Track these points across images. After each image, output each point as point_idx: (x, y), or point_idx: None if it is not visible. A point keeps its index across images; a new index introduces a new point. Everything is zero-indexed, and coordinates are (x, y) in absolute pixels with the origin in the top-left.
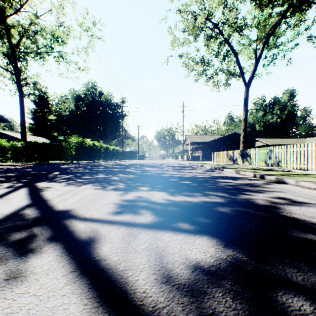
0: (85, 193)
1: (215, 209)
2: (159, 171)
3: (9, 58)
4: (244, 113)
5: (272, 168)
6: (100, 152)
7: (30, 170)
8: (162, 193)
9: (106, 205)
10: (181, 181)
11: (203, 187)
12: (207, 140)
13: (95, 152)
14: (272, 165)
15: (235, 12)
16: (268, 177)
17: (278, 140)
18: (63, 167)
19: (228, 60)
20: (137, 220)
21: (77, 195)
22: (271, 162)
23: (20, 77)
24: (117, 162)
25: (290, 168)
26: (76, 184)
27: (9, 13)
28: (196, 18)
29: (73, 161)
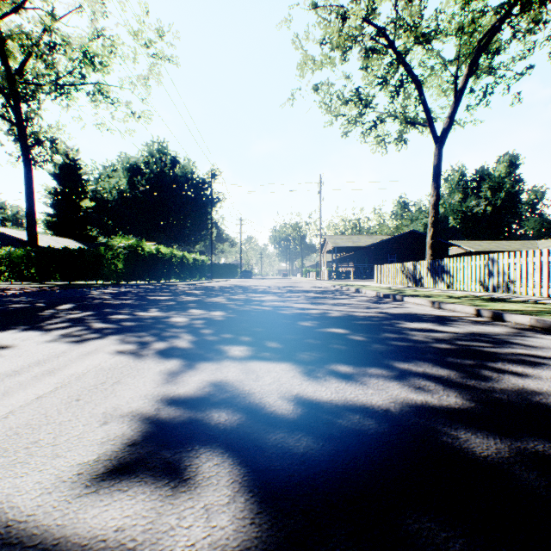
0: (76, 369)
1: (459, 450)
2: (276, 302)
3: (6, 95)
4: (433, 194)
5: (500, 296)
6: (171, 265)
7: (20, 300)
8: (281, 367)
9: (102, 426)
10: (325, 329)
11: (379, 345)
12: (363, 245)
13: (161, 265)
14: (496, 290)
15: (418, 5)
16: (515, 319)
17: (489, 244)
18: (91, 294)
19: (404, 97)
20: (168, 546)
21: (50, 377)
22: (493, 284)
23: (25, 130)
24: (200, 283)
25: (535, 295)
26: (80, 338)
27: (3, 11)
28: (346, 17)
29: (119, 282)
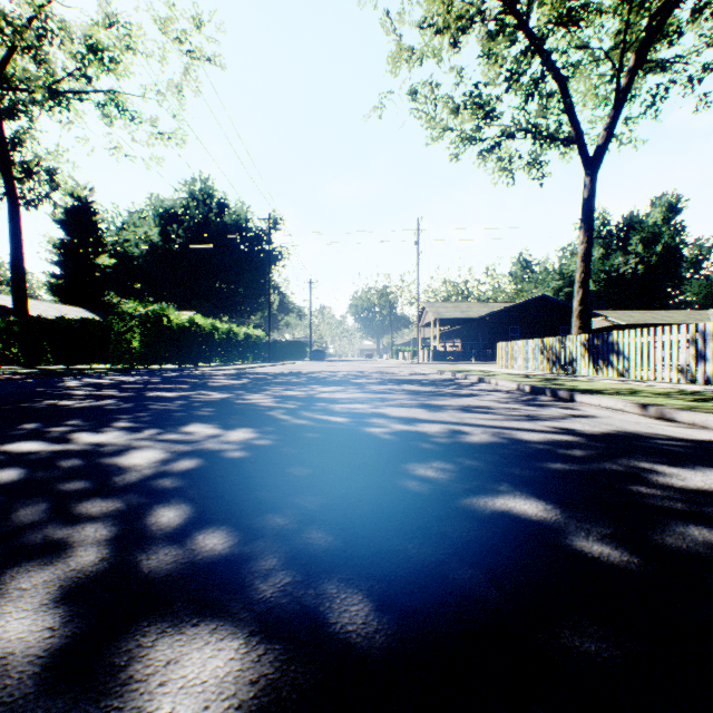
0: None
1: None
2: (357, 404)
3: None
4: (583, 239)
5: None
6: (212, 342)
7: None
8: None
9: None
10: (488, 499)
11: None
12: (475, 315)
13: (196, 342)
14: (711, 380)
15: None
16: None
17: (642, 314)
18: (65, 386)
19: (540, 101)
20: None
21: None
22: (705, 371)
23: (9, 154)
24: (251, 367)
25: None
26: None
27: None
28: None
29: (133, 366)
